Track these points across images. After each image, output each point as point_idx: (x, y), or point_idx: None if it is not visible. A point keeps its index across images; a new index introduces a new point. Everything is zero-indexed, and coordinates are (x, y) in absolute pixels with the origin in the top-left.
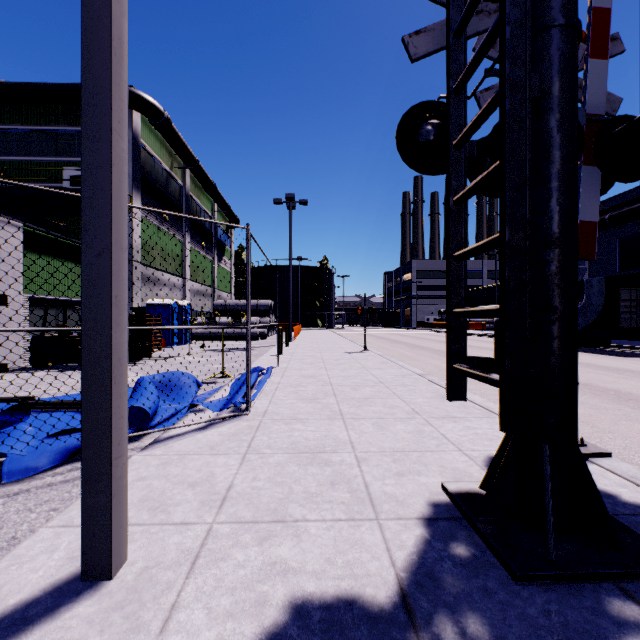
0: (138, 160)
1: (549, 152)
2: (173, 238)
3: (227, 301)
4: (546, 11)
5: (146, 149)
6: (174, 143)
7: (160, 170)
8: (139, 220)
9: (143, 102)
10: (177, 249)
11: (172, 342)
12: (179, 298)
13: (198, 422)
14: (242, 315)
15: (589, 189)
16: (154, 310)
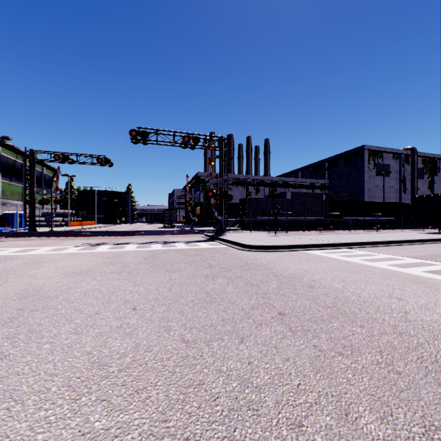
0: (0, 161)
1: (31, 207)
2: (18, 186)
3: (49, 211)
4: (31, 198)
5: (4, 155)
6: (17, 152)
7: (11, 160)
8: (1, 183)
9: (2, 144)
10: (20, 190)
11: (15, 227)
12: (21, 210)
13: (9, 231)
14: (57, 217)
15: (56, 205)
16: (7, 215)
